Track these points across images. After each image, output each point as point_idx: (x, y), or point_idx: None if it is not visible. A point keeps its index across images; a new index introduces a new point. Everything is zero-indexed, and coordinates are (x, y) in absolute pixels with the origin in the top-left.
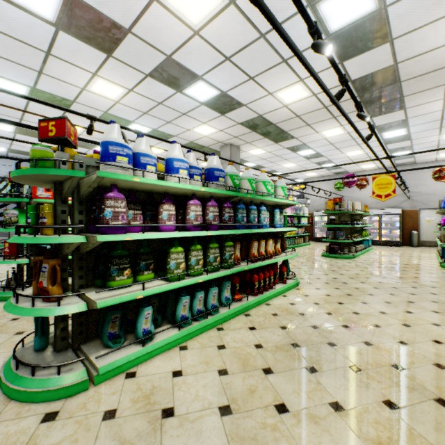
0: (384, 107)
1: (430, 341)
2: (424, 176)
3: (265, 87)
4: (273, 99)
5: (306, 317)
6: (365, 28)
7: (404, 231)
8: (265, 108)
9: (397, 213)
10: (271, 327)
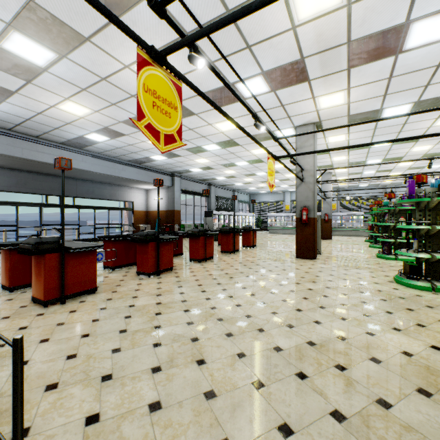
0: None
1: None
2: None
3: None
4: None
5: None
6: None
7: None
8: None
9: None
10: None
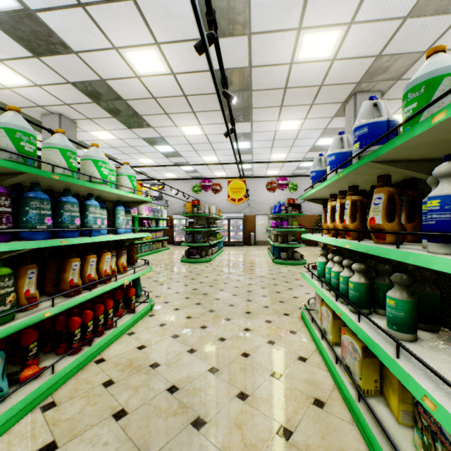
0: (237, 114)
1: (296, 360)
2: (258, 188)
3: (107, 33)
4: (120, 60)
5: (160, 370)
6: (229, 1)
7: (245, 233)
8: (110, 70)
9: (241, 218)
10: (95, 425)
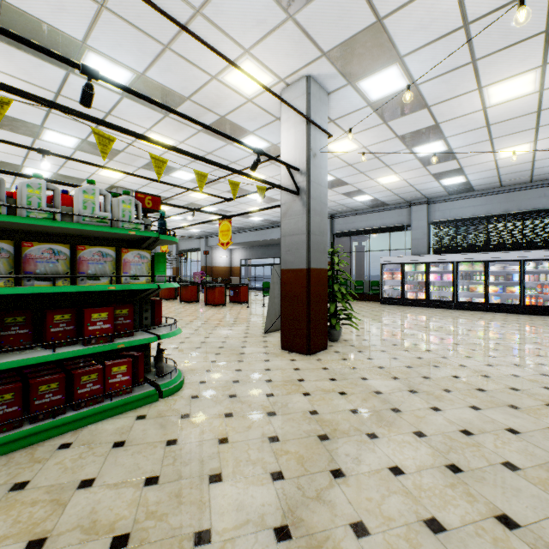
0: None
1: None
2: None
3: None
4: None
5: None
6: None
7: None
8: None
9: None
10: None
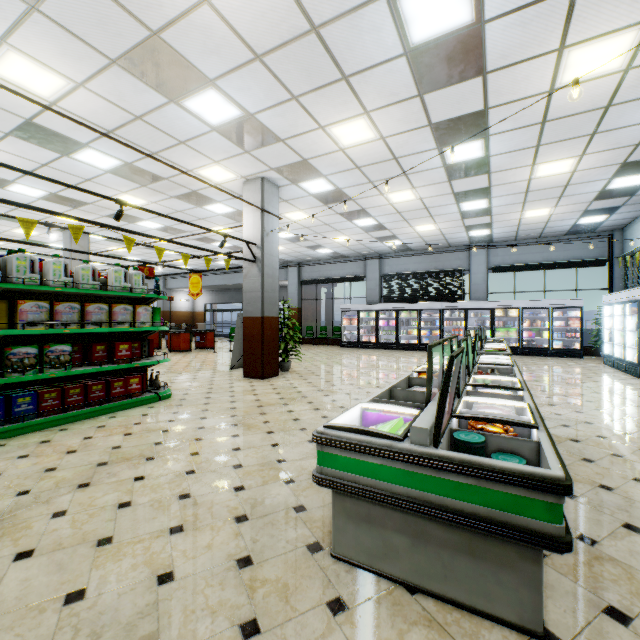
0: None
1: None
2: None
3: None
4: None
5: None
6: None
7: None
8: None
9: None
10: None
